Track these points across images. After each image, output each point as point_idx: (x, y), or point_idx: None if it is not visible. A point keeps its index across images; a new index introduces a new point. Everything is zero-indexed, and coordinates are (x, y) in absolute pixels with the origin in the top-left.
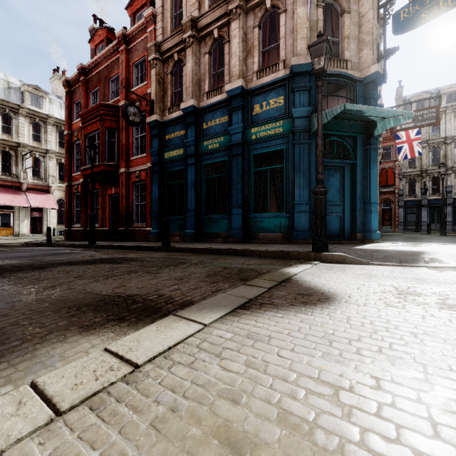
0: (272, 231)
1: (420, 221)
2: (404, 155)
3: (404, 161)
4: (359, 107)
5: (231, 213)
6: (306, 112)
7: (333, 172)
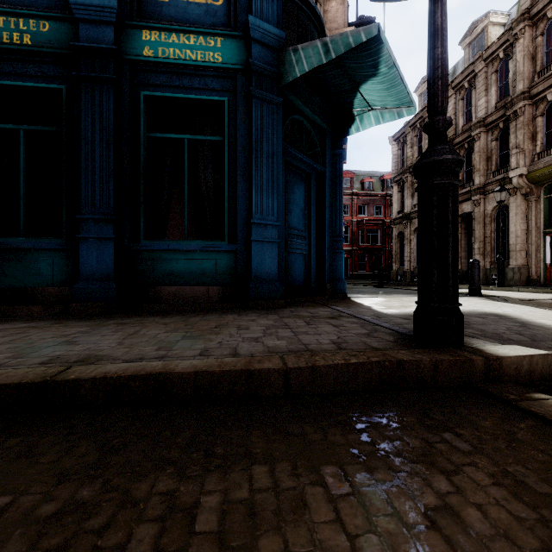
0: (197, 283)
1: None
2: None
3: None
4: (389, 48)
5: (80, 234)
6: (274, 38)
7: (298, 179)
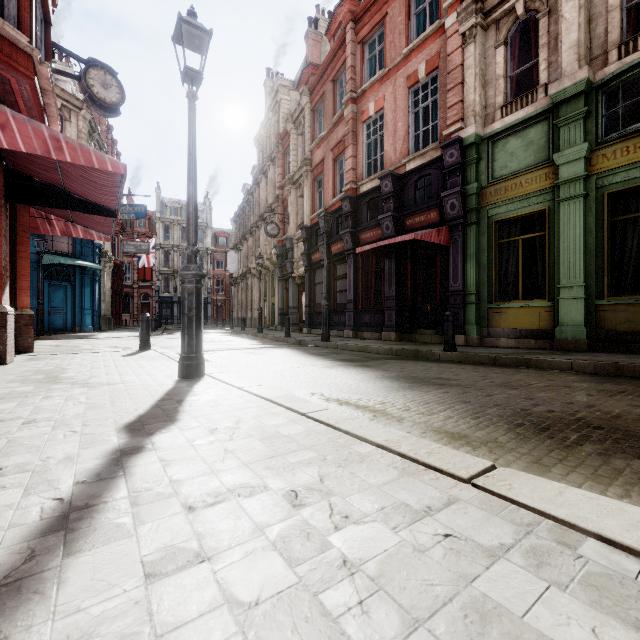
0: None
1: (173, 316)
2: (143, 263)
3: (161, 259)
4: (69, 262)
5: None
6: (35, 251)
7: (59, 289)
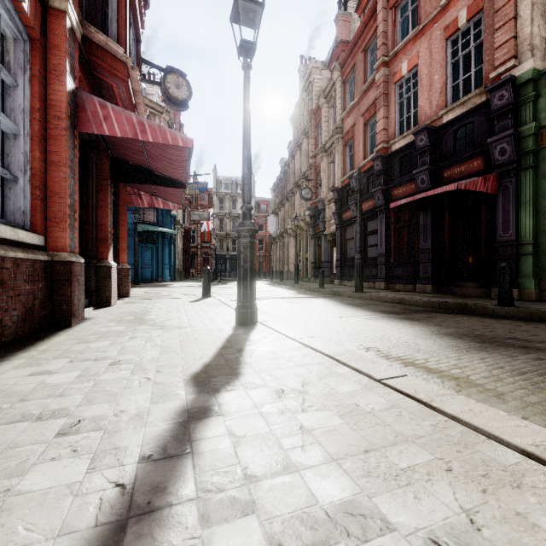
0: None
1: (226, 270)
2: (204, 228)
3: (217, 225)
4: (154, 229)
5: None
6: (133, 222)
7: (148, 249)
